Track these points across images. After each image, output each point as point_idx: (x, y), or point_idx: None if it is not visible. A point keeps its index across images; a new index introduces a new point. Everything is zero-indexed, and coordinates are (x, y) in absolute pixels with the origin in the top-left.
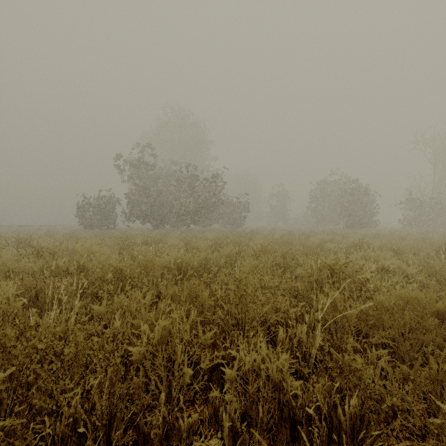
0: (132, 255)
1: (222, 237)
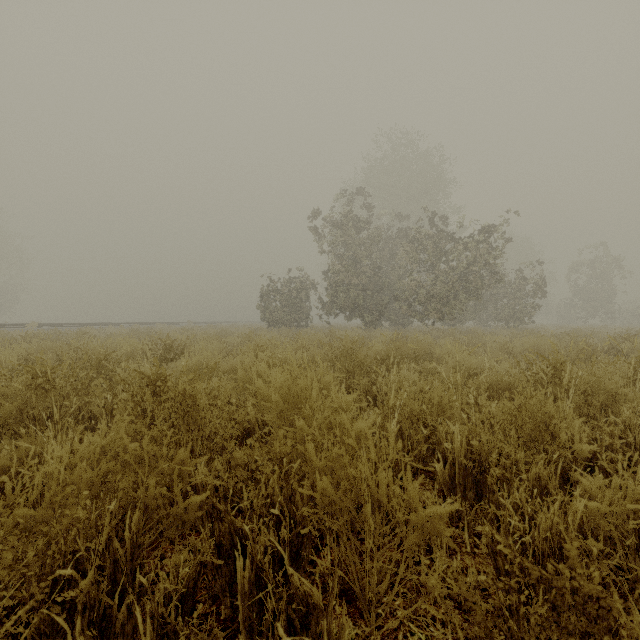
0: (407, 410)
1: (580, 349)
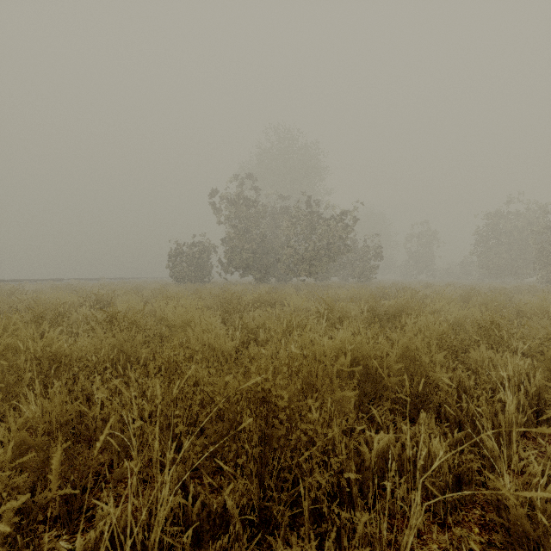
0: (247, 326)
1: (368, 296)
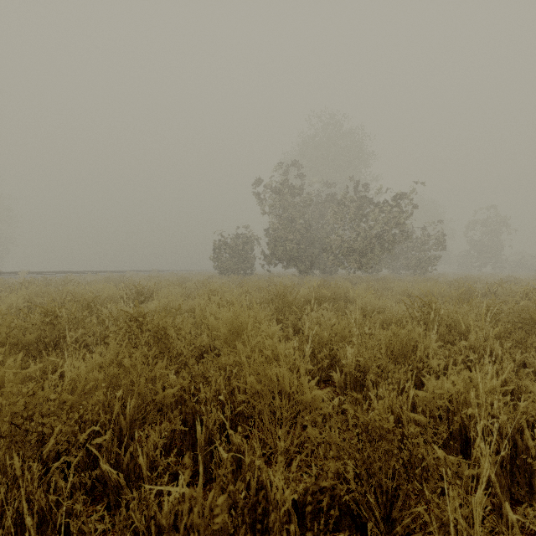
0: (318, 338)
1: (460, 293)
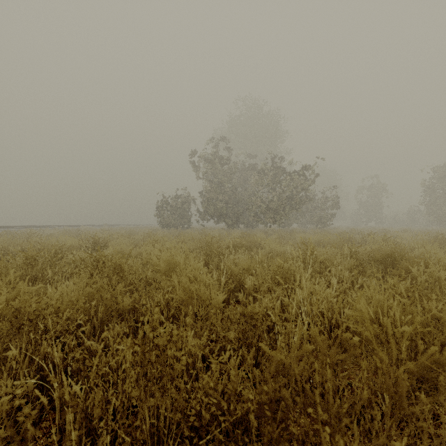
0: (231, 271)
1: (339, 241)
